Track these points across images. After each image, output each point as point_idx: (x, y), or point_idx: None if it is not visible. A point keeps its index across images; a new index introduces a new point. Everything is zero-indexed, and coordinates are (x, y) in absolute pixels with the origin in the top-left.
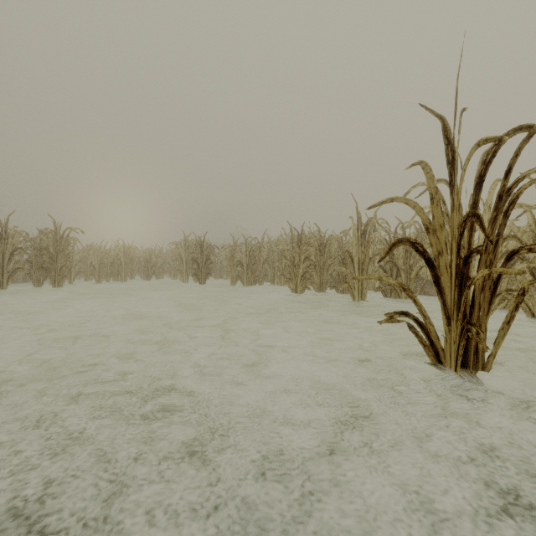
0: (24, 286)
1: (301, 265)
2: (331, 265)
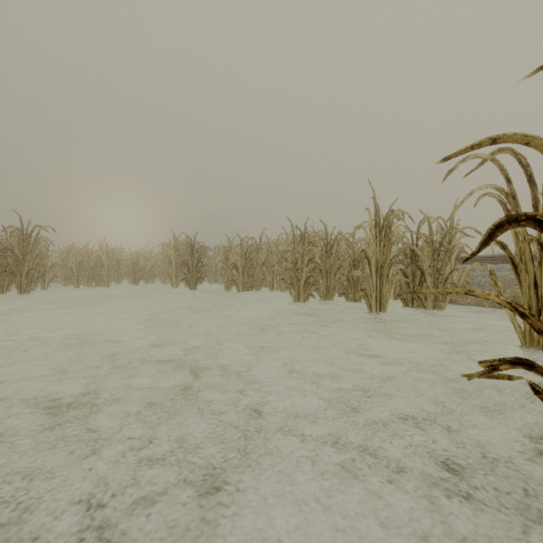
0: None
1: (305, 268)
2: (339, 268)
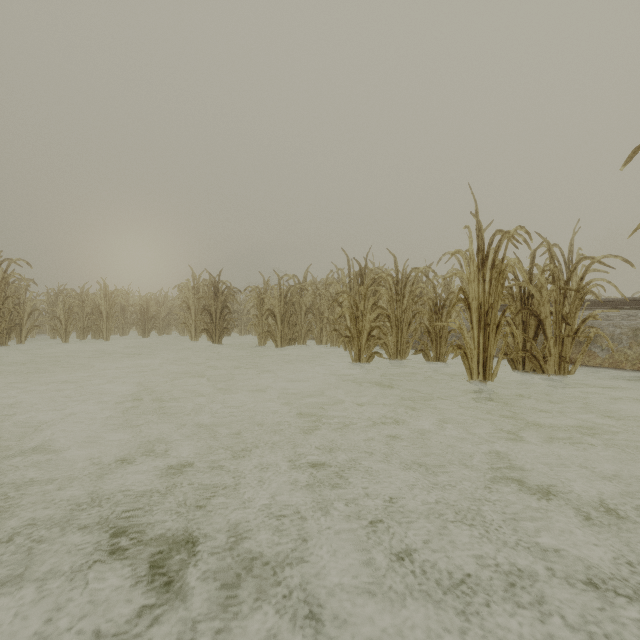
0: None
1: (369, 315)
2: (415, 315)
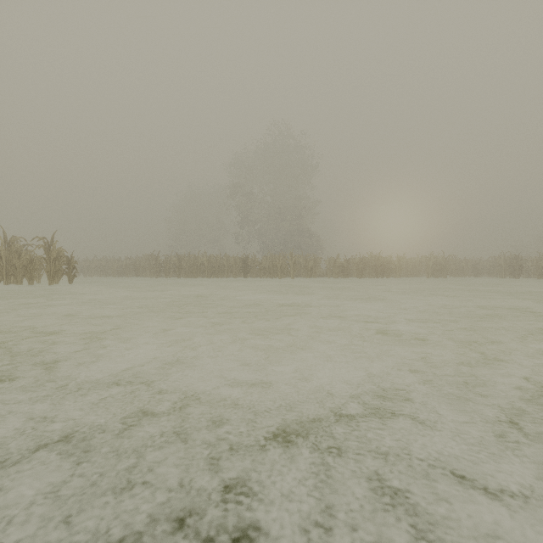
0: (424, 278)
1: None
2: None
